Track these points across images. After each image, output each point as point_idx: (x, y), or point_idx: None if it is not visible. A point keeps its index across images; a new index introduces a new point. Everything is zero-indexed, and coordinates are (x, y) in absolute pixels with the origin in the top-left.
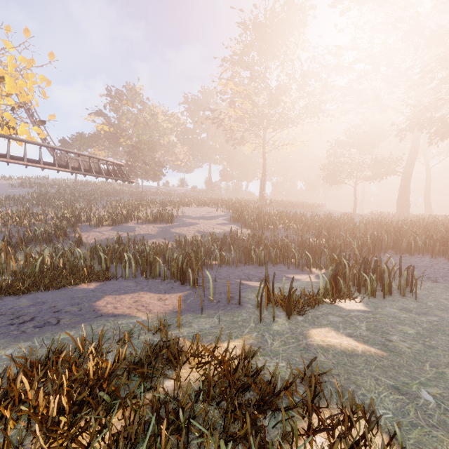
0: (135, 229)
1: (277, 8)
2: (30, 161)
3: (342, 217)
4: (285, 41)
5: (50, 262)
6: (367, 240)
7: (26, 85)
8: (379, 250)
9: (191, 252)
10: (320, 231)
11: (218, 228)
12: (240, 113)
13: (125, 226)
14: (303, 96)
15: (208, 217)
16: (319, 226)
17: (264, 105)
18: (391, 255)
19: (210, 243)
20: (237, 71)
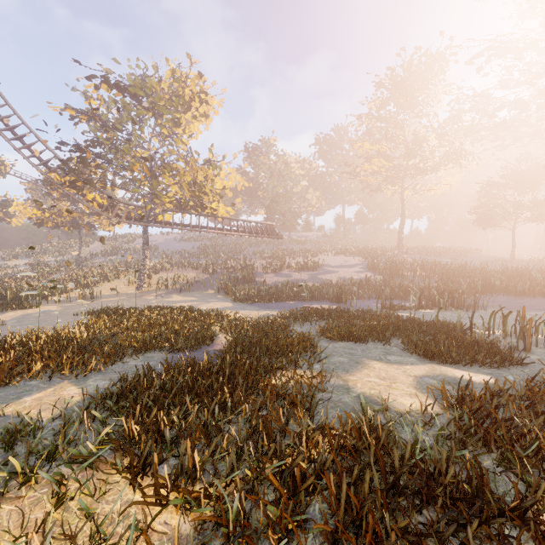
0: (292, 275)
1: (415, 58)
2: (226, 230)
3: (478, 265)
4: (424, 90)
5: (258, 293)
6: (484, 285)
7: (228, 183)
8: (486, 292)
9: (342, 287)
10: (444, 277)
11: (355, 275)
12: (376, 168)
13: (283, 273)
14: (442, 145)
15: (346, 265)
16: (442, 273)
17: (401, 156)
18: (498, 296)
19: (350, 286)
20: (373, 125)
